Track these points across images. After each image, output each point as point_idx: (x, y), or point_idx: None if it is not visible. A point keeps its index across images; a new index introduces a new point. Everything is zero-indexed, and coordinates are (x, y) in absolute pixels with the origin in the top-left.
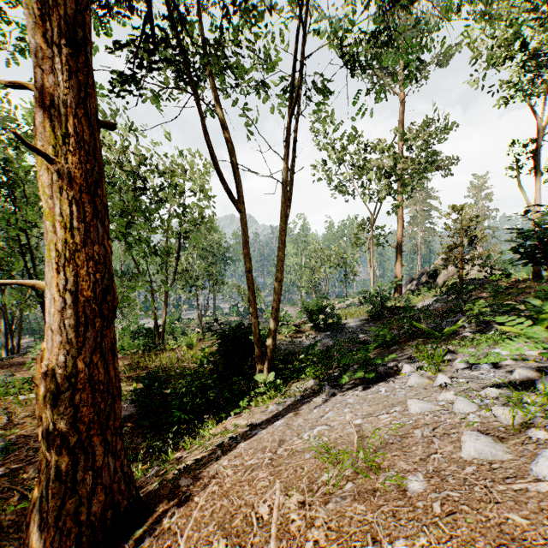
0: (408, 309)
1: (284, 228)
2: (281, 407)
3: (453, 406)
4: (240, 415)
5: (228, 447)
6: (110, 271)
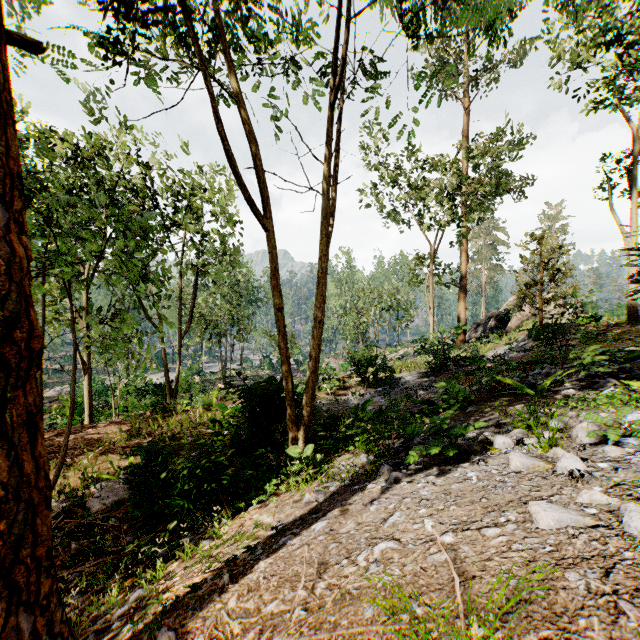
0: (477, 360)
1: (326, 252)
2: (321, 495)
3: (623, 522)
4: (265, 505)
5: (241, 567)
6: (26, 288)
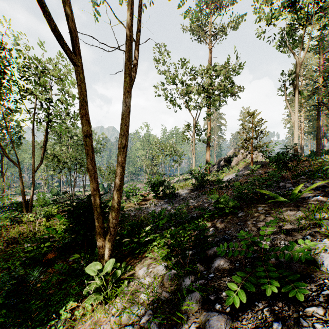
0: (220, 181)
1: (129, 89)
2: None
3: None
4: None
5: None
6: None
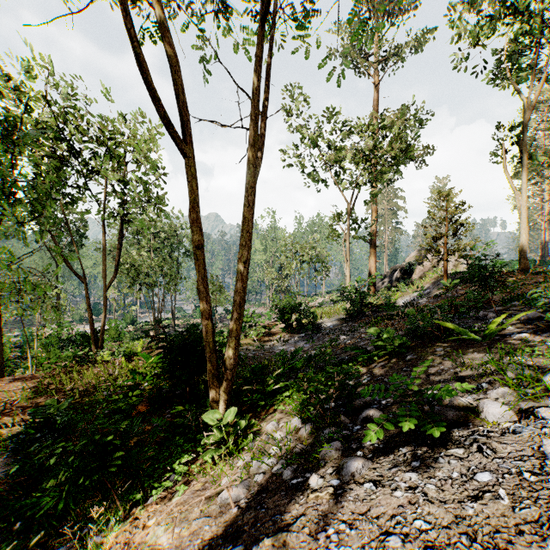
0: (391, 306)
1: (251, 182)
2: (244, 492)
3: None
4: (169, 497)
5: None
6: None
